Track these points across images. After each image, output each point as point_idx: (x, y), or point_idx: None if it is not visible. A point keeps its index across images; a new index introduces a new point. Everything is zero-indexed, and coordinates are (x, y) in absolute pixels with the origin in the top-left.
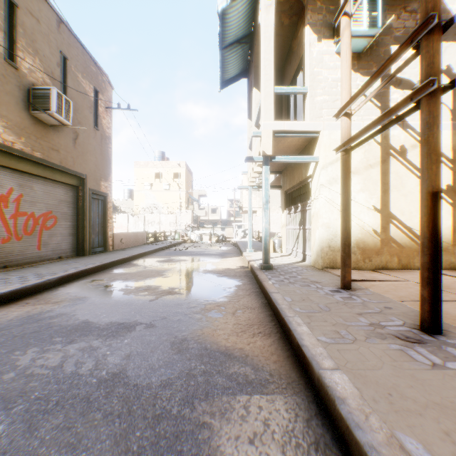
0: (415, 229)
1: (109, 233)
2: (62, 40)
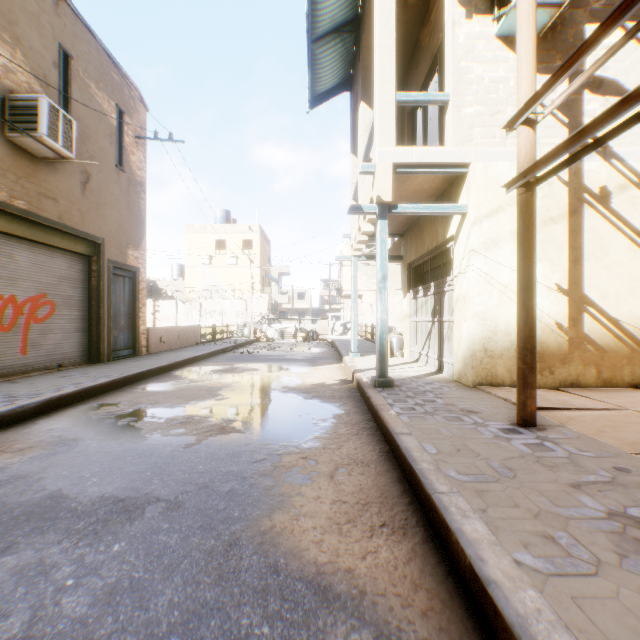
0: (624, 321)
1: (141, 327)
2: (62, 27)
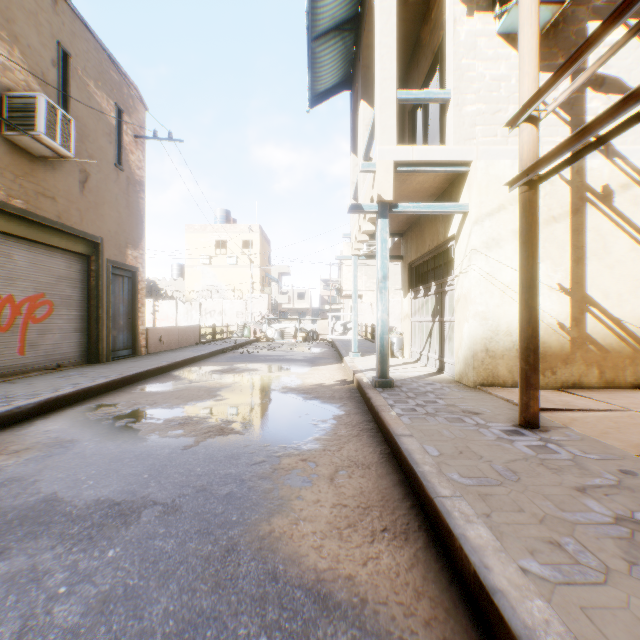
0: (627, 321)
1: (140, 328)
2: (61, 25)
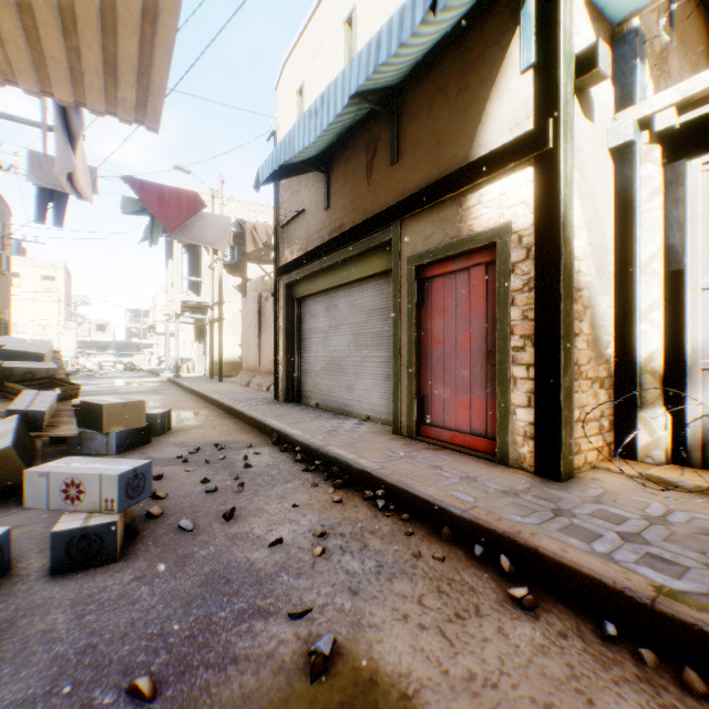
0: None
1: None
2: None
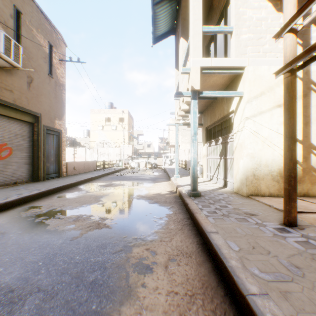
0: None
1: (63, 162)
2: None
